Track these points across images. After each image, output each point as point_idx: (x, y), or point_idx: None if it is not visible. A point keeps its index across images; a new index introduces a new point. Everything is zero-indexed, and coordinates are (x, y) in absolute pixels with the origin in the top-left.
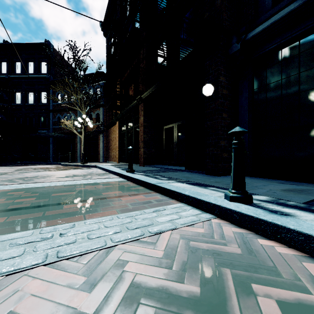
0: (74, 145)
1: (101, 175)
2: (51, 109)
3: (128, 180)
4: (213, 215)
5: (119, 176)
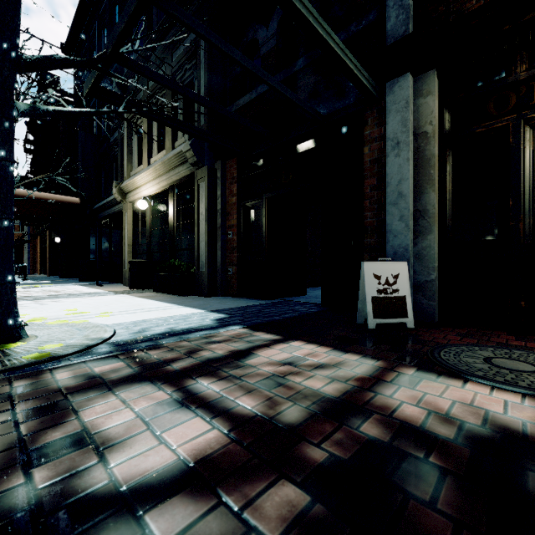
0: None
1: None
2: None
3: None
4: None
5: None
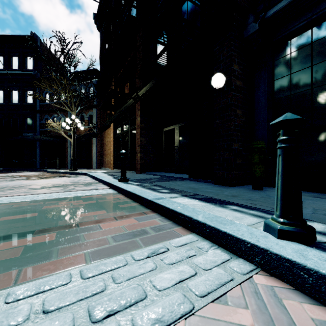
0: (64, 150)
1: (87, 185)
2: (38, 110)
3: (119, 192)
4: (252, 263)
5: (109, 187)
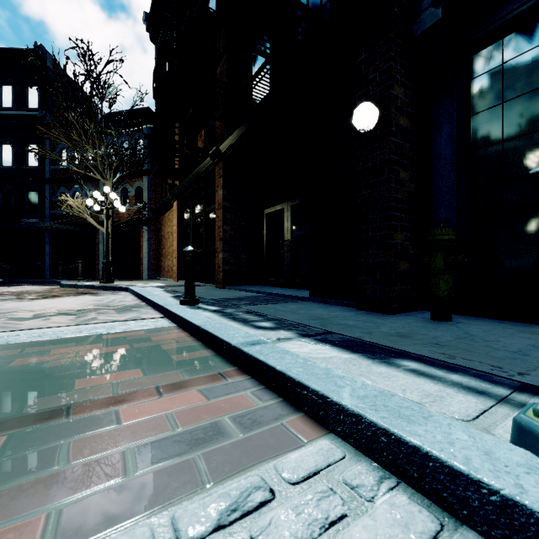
0: (94, 247)
1: (123, 311)
2: (47, 178)
3: (179, 325)
4: None
5: (163, 315)
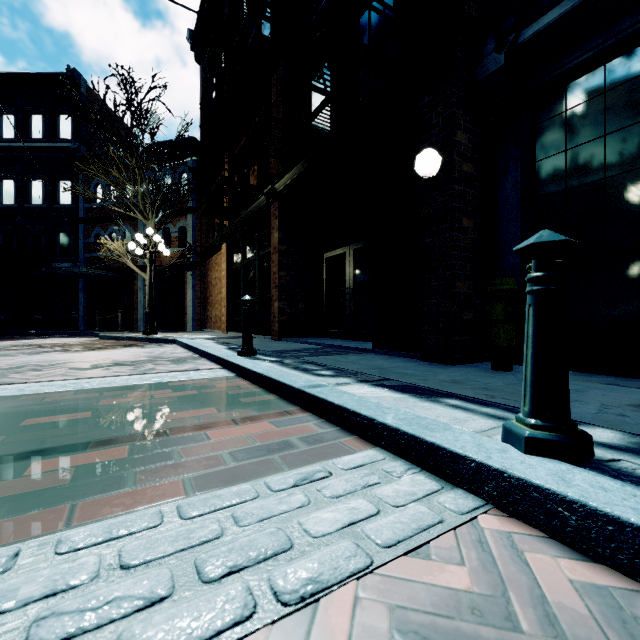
0: (132, 295)
1: (179, 362)
2: (81, 217)
3: (239, 375)
4: (478, 496)
5: (220, 366)
